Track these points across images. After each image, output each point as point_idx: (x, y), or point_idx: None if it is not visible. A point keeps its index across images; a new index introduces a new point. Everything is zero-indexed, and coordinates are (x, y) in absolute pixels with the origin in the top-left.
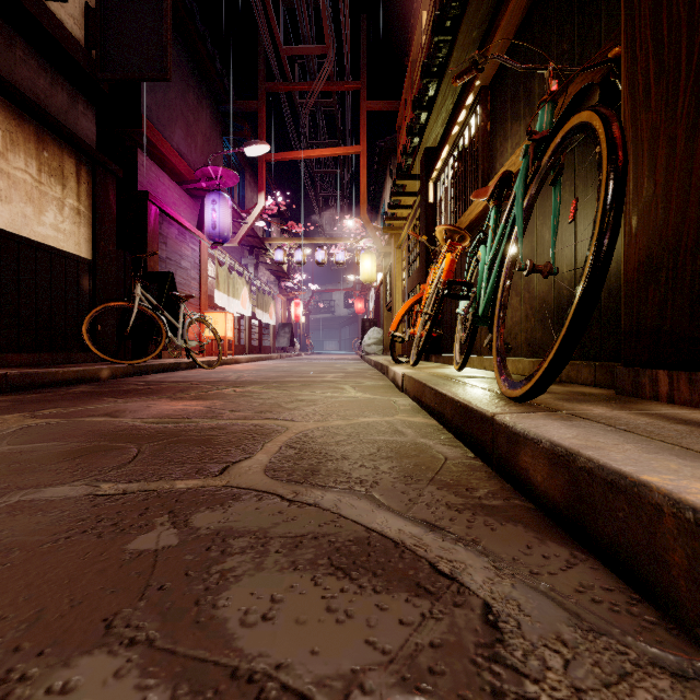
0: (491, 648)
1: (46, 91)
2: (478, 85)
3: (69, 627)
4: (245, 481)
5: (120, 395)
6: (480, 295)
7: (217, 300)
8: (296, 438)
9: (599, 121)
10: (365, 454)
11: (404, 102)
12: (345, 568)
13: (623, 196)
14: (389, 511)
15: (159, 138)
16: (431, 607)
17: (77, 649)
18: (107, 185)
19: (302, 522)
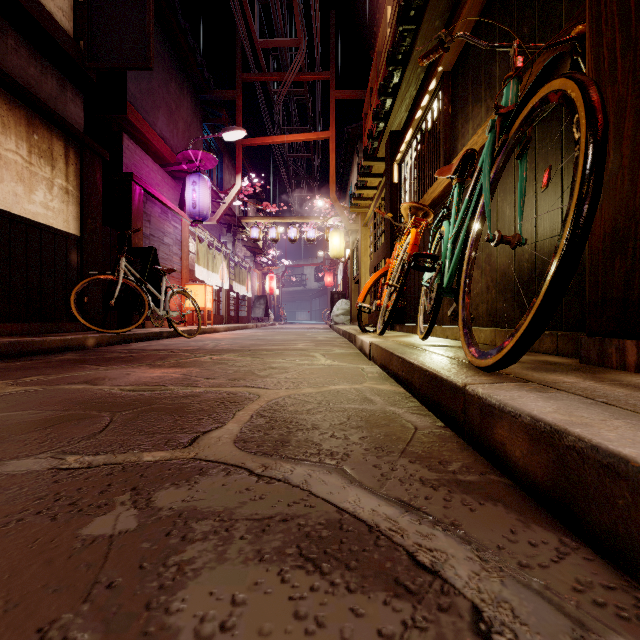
0: None
1: (36, 78)
2: (440, 71)
3: None
4: (214, 453)
5: (103, 362)
6: (444, 268)
7: (197, 274)
8: (268, 406)
9: (575, 87)
10: (336, 423)
11: (370, 91)
12: (315, 558)
13: (604, 160)
14: (362, 487)
15: (143, 123)
16: (413, 612)
17: None
18: (94, 166)
19: (270, 501)
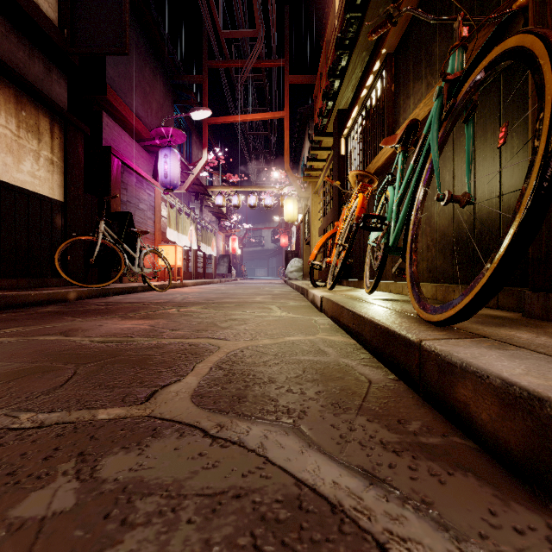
0: None
1: (25, 61)
2: (384, 53)
3: None
4: (170, 410)
5: (80, 314)
6: (390, 228)
7: (168, 235)
8: (227, 357)
9: (536, 39)
10: (291, 376)
11: (319, 75)
12: None
13: None
14: (320, 452)
15: (120, 103)
16: None
17: None
18: (77, 140)
19: (223, 469)
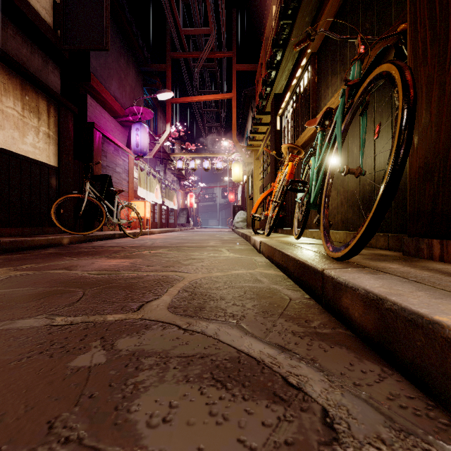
0: (330, 445)
1: (27, 57)
2: (309, 52)
3: (22, 428)
4: (154, 315)
5: (75, 255)
6: (311, 190)
7: (139, 193)
8: (190, 284)
9: (396, 70)
10: (236, 296)
11: (260, 65)
12: (222, 380)
13: (414, 120)
14: (253, 337)
15: (101, 88)
16: (284, 412)
17: (25, 446)
18: (67, 118)
19: (192, 345)
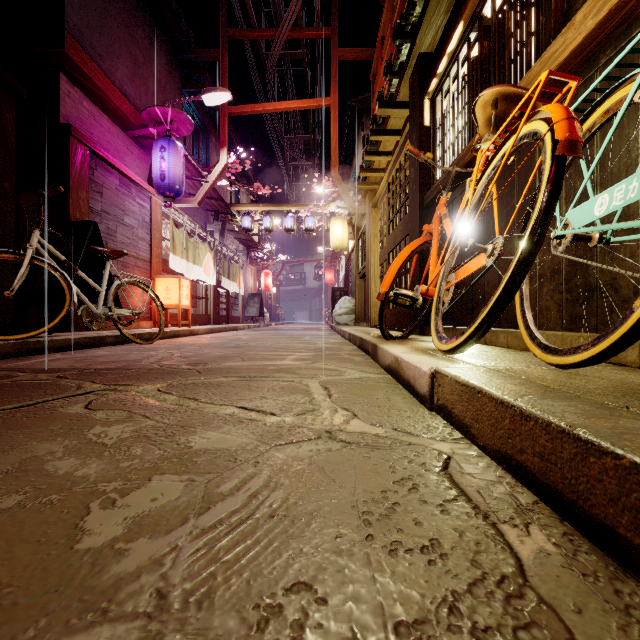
0: None
1: None
2: None
3: None
4: None
5: None
6: None
7: (172, 264)
8: None
9: None
10: None
11: (380, 40)
12: None
13: None
14: None
15: (91, 67)
16: None
17: None
18: None
19: None
